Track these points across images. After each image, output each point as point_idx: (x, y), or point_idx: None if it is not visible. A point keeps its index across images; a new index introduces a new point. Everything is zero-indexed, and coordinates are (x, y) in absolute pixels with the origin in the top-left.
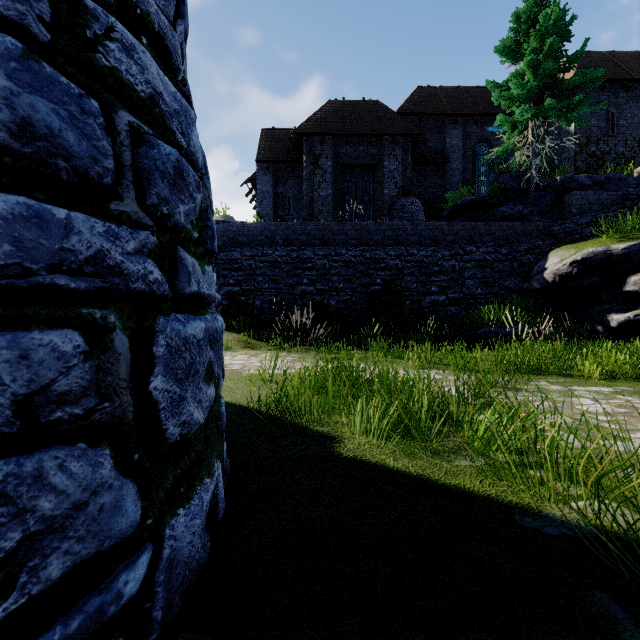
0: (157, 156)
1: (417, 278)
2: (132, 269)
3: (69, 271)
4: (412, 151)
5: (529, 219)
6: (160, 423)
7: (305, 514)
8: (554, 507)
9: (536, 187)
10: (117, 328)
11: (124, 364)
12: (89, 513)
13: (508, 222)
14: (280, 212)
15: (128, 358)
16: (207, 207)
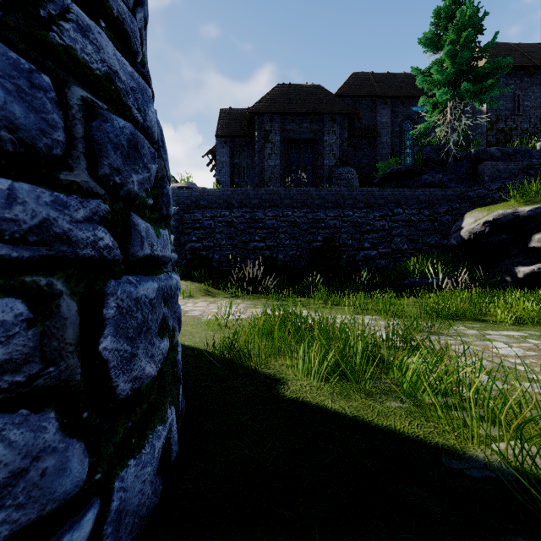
0: (110, 129)
1: (352, 236)
2: (81, 236)
3: (12, 240)
4: (348, 127)
5: (448, 185)
6: (110, 381)
7: (250, 456)
8: (477, 448)
9: (454, 158)
10: (64, 294)
11: (71, 328)
12: (30, 479)
13: (430, 188)
14: (236, 179)
15: (76, 322)
16: (163, 176)
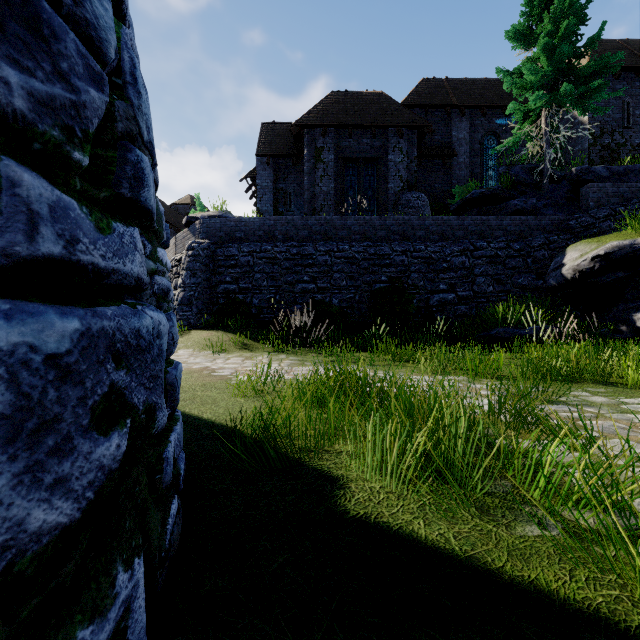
0: None
1: (424, 275)
2: None
3: None
4: (417, 144)
5: (543, 213)
6: None
7: None
8: None
9: (550, 179)
10: None
11: None
12: None
13: (521, 216)
14: (281, 208)
15: None
16: (131, 134)
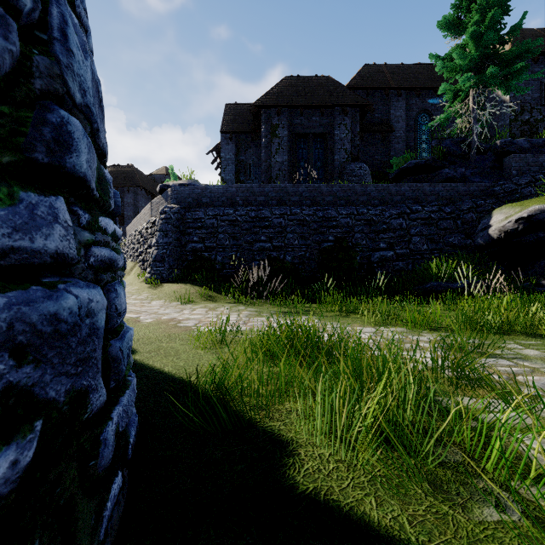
0: None
1: (367, 235)
2: None
3: None
4: (360, 121)
5: (471, 180)
6: None
7: None
8: None
9: (477, 151)
10: None
11: None
12: None
13: (451, 183)
14: (242, 177)
15: None
16: (57, 93)
